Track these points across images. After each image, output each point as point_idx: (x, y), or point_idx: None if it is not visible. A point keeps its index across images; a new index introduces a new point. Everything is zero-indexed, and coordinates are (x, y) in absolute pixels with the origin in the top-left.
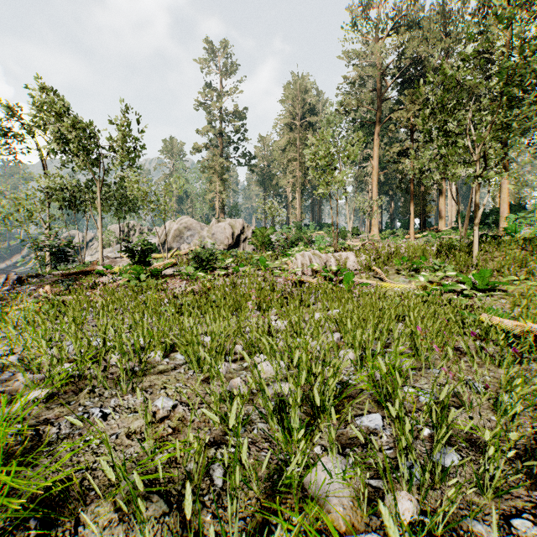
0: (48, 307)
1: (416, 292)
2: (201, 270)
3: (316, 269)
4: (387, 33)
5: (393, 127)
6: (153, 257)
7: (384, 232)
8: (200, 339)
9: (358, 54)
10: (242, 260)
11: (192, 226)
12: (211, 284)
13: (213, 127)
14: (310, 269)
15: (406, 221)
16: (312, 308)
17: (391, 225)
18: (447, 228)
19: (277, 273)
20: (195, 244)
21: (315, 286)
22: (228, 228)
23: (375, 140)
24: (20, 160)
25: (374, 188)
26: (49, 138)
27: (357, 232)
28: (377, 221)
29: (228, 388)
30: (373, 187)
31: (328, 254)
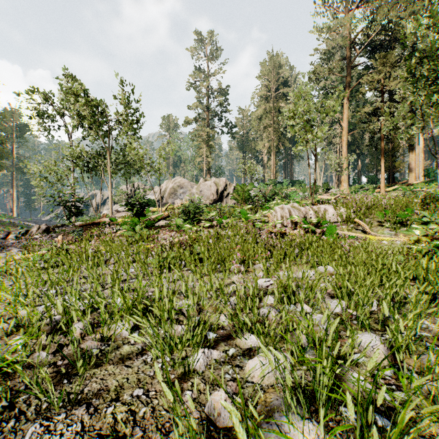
0: (50, 256)
1: (412, 247)
2: (189, 222)
3: (296, 221)
4: (356, 4)
5: (363, 89)
6: (152, 210)
7: (353, 186)
8: (179, 303)
9: (329, 28)
10: (225, 213)
11: (184, 184)
12: (196, 236)
13: (201, 103)
14: (289, 221)
15: (373, 176)
16: (306, 268)
17: (358, 180)
18: (418, 182)
19: (258, 226)
20: (186, 200)
21: (296, 238)
22: (213, 186)
23: (345, 104)
24: (53, 135)
25: (344, 147)
26: (73, 116)
27: (327, 187)
28: (346, 177)
29: (206, 411)
30: (343, 146)
31: (306, 207)
